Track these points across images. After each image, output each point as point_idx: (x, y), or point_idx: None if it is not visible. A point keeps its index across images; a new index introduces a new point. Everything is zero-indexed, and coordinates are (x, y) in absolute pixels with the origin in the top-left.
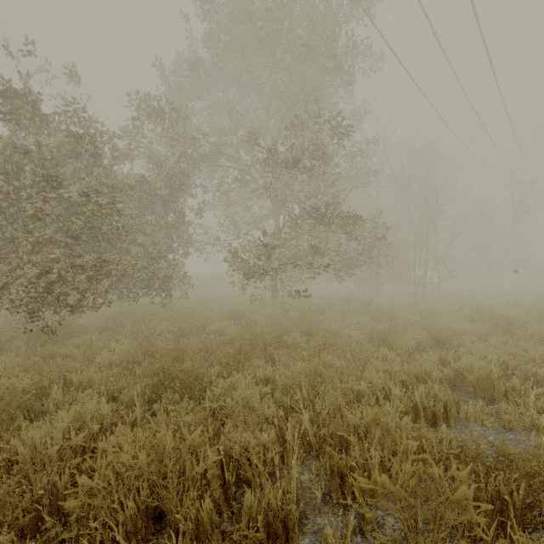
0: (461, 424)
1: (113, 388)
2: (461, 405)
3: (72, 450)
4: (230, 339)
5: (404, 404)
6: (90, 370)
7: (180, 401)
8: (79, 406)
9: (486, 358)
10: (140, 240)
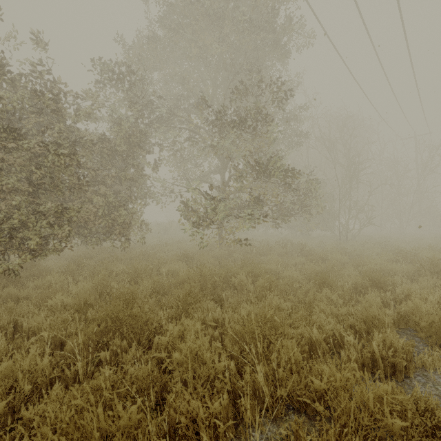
0: (421, 375)
1: (61, 333)
2: (416, 352)
3: (0, 414)
4: (181, 281)
5: (358, 352)
6: (41, 314)
7: (128, 348)
8: (10, 363)
9: (426, 299)
10: (102, 190)
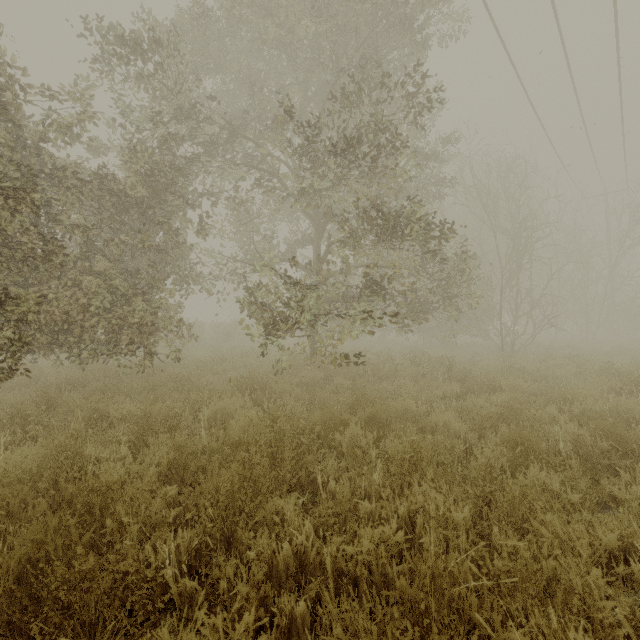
0: None
1: None
2: None
3: None
4: (232, 444)
5: None
6: None
7: None
8: None
9: None
10: (99, 266)
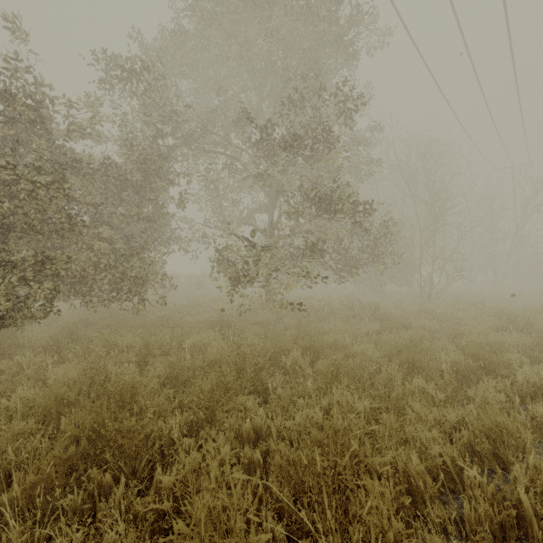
0: None
1: (8, 460)
2: None
3: None
4: (209, 362)
5: (488, 497)
6: None
7: (115, 484)
8: None
9: None
10: (106, 233)
